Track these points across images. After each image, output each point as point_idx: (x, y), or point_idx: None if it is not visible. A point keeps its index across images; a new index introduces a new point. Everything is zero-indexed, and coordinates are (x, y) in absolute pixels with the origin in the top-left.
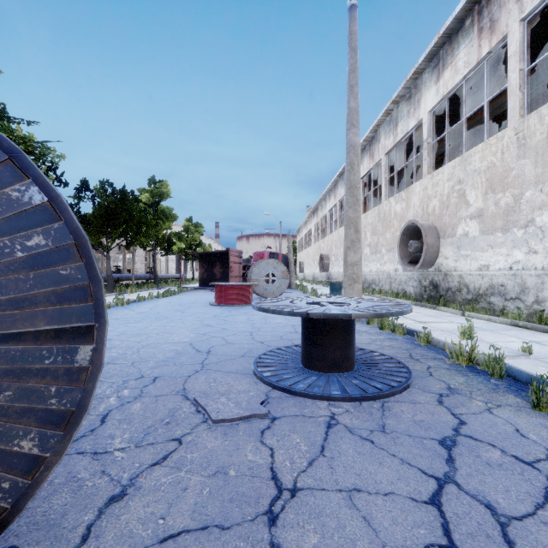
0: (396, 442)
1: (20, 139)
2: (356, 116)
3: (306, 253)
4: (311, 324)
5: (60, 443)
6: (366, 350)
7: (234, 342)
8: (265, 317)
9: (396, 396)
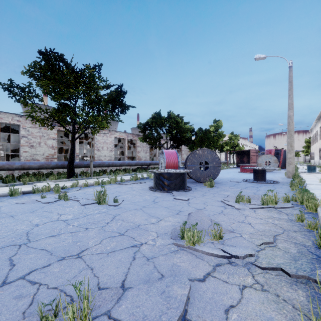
0: (257, 185)
1: (187, 128)
2: (291, 106)
3: (315, 147)
4: (254, 172)
5: (218, 174)
6: (274, 180)
7: (240, 178)
8: None
9: (267, 184)
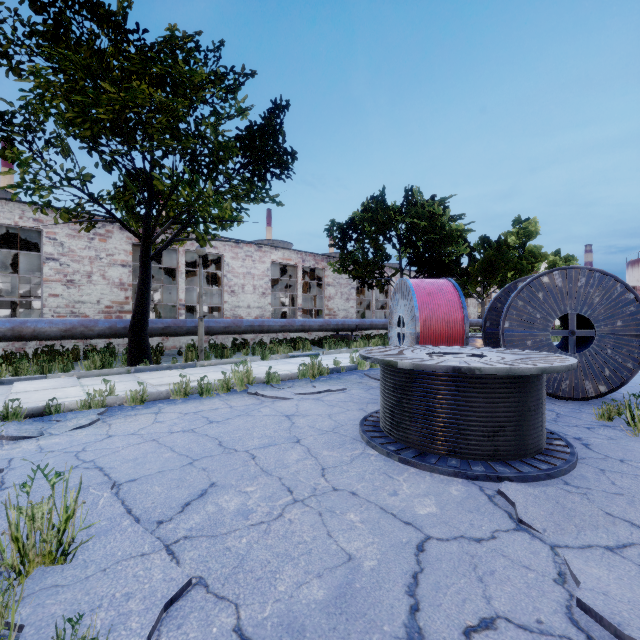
0: None
1: (458, 230)
2: None
3: None
4: None
5: (637, 368)
6: None
7: None
8: None
9: None
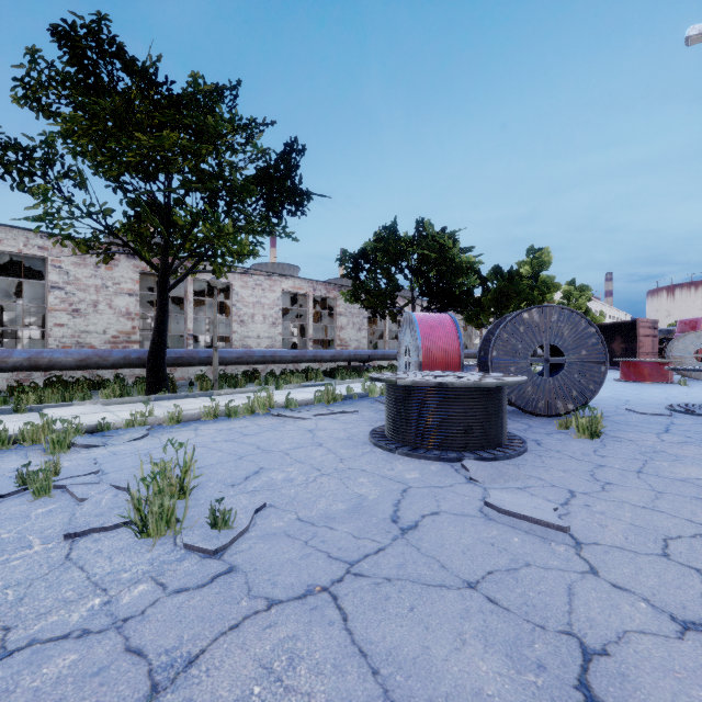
0: None
1: (468, 262)
2: None
3: None
4: None
5: (598, 389)
6: None
7: (648, 399)
8: (686, 392)
9: None
